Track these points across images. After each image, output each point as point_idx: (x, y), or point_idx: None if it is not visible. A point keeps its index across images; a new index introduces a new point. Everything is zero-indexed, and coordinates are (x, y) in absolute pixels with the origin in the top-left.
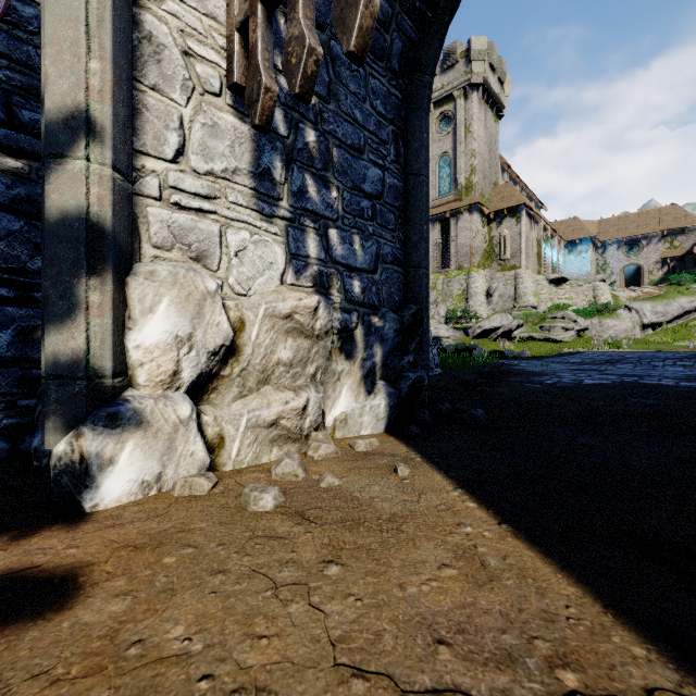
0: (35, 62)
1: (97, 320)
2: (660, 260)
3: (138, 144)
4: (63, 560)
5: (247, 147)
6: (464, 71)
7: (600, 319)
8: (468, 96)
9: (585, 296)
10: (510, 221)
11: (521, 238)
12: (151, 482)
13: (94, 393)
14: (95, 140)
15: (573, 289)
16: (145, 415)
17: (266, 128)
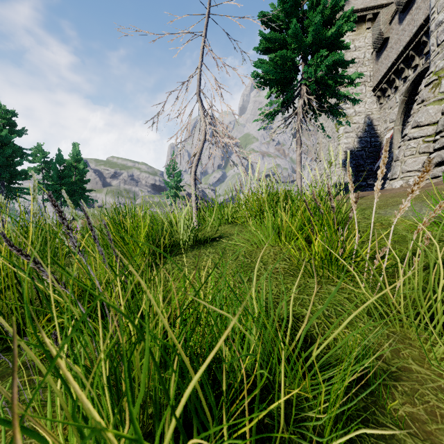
0: (379, 150)
1: None
2: None
3: None
4: None
5: None
6: None
7: None
8: None
9: None
10: None
11: None
12: None
13: None
14: None
15: None
16: None
17: None
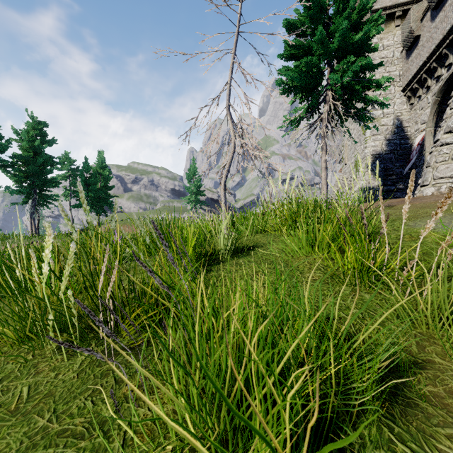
0: (409, 153)
1: None
2: None
3: None
4: None
5: None
6: None
7: None
8: None
9: None
10: None
11: None
12: None
13: None
14: None
15: None
16: None
17: None
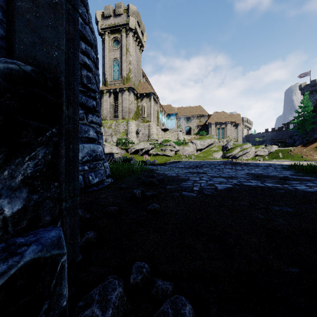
0: None
1: None
2: (197, 126)
3: None
4: None
5: None
6: (126, 19)
7: (183, 146)
8: (127, 33)
9: (174, 137)
10: (146, 99)
11: (151, 108)
12: None
13: None
14: None
15: (170, 134)
16: None
17: None
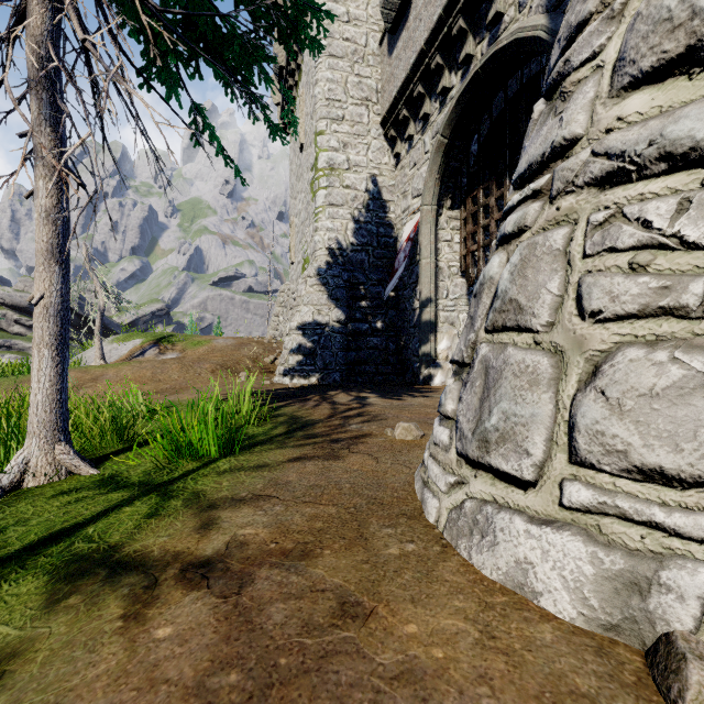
0: (393, 256)
1: (432, 344)
2: None
3: (437, 297)
4: (435, 388)
5: (465, 286)
6: None
7: None
8: None
9: None
10: None
11: None
12: (443, 382)
13: (431, 360)
14: (432, 303)
15: None
16: (442, 366)
17: (472, 287)
